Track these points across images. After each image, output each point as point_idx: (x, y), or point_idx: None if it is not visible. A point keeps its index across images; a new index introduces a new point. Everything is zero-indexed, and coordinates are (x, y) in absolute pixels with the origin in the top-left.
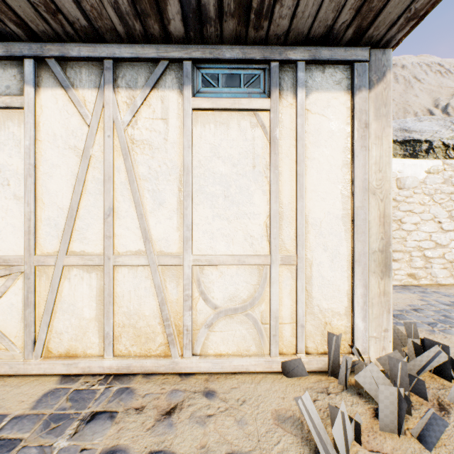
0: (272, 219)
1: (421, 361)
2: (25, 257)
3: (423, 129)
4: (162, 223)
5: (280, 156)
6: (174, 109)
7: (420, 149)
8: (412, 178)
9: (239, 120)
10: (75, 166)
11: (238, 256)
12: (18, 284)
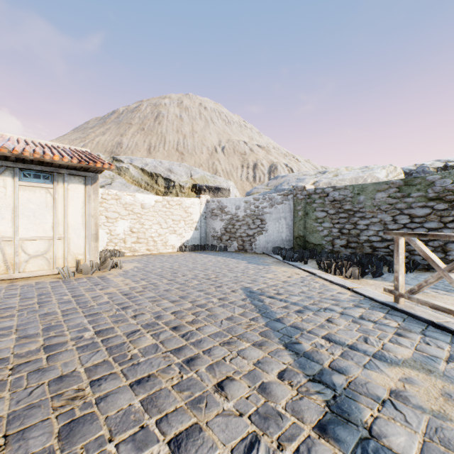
0: (55, 224)
1: (107, 265)
2: None
3: (178, 172)
4: (4, 225)
5: (58, 203)
6: (10, 184)
7: (171, 185)
8: (149, 204)
9: (40, 190)
10: None
11: (40, 237)
12: None
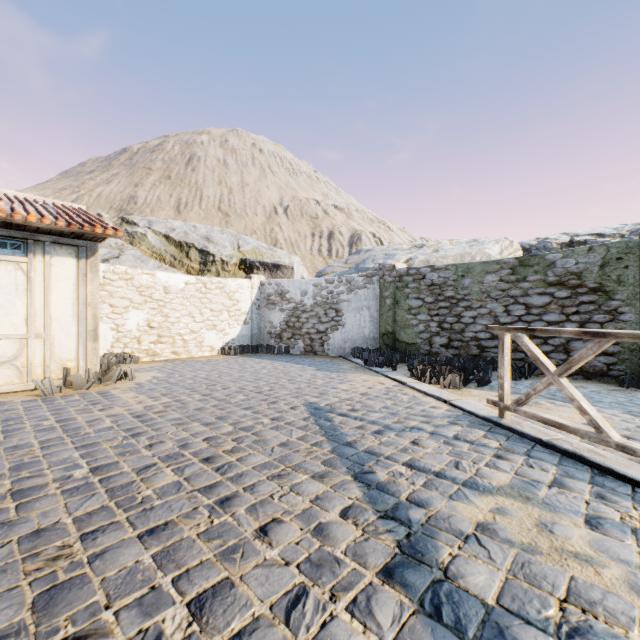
0: (30, 316)
1: (111, 375)
2: None
3: (219, 242)
4: None
5: (35, 285)
6: None
7: (209, 260)
8: (176, 287)
9: (7, 265)
10: None
11: (6, 335)
12: None
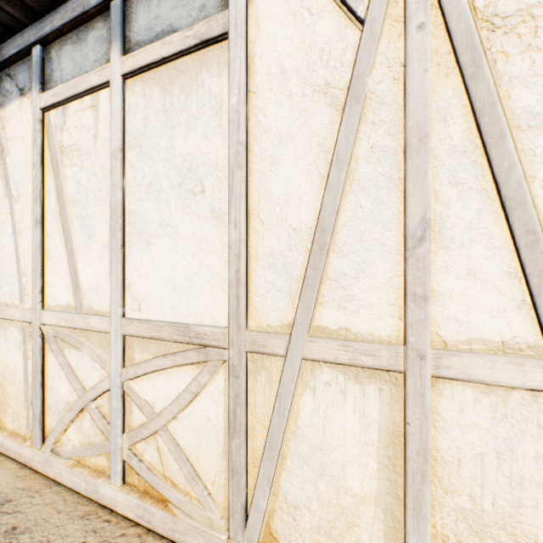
0: None
1: None
2: (229, 333)
3: None
4: None
5: None
6: None
7: None
8: None
9: None
10: (326, 130)
11: None
12: (217, 383)
